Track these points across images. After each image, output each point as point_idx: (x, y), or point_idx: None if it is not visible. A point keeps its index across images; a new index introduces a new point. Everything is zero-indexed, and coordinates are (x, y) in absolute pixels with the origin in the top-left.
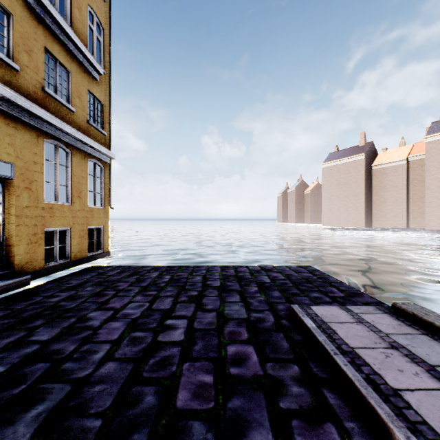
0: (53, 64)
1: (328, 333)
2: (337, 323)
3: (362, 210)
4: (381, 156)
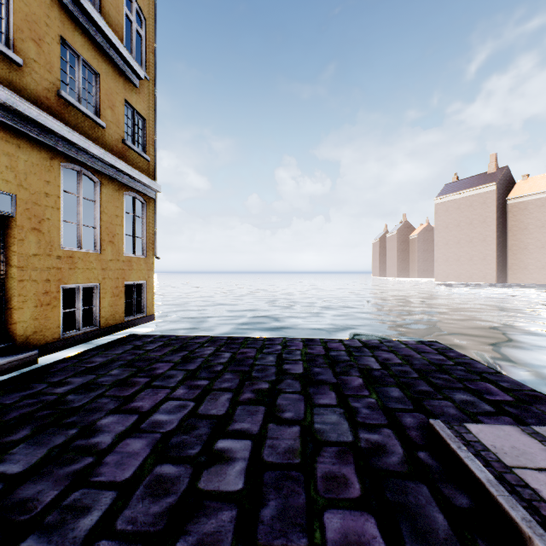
0: (84, 73)
1: (526, 497)
2: (533, 471)
3: (493, 259)
4: (520, 186)
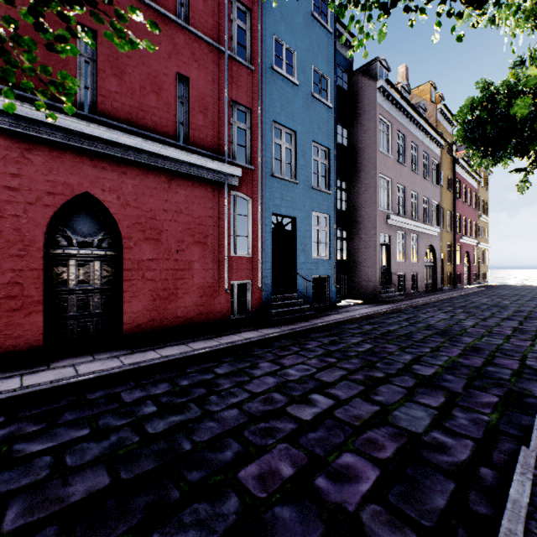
0: None
1: None
2: None
3: None
4: None
